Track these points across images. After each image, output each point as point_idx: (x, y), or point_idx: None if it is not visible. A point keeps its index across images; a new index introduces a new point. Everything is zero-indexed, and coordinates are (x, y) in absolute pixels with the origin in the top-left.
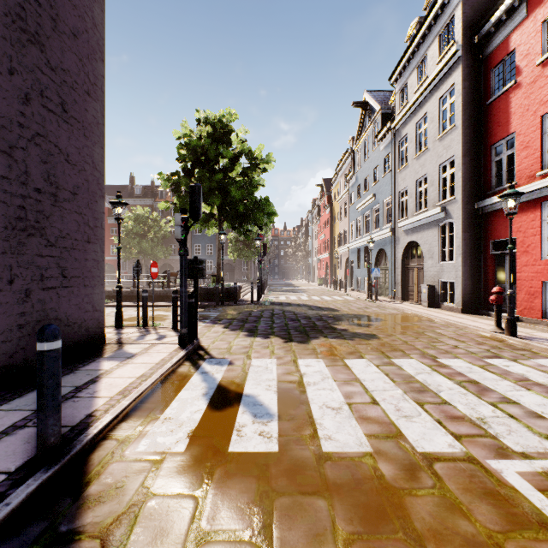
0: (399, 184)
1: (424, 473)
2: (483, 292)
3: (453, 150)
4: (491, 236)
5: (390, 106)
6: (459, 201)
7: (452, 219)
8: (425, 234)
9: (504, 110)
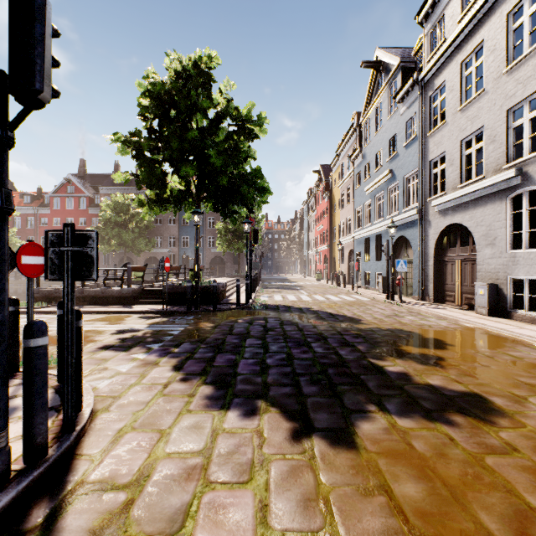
0: (430, 151)
1: None
2: None
3: None
4: None
5: (413, 58)
6: None
7: None
8: (478, 212)
9: None
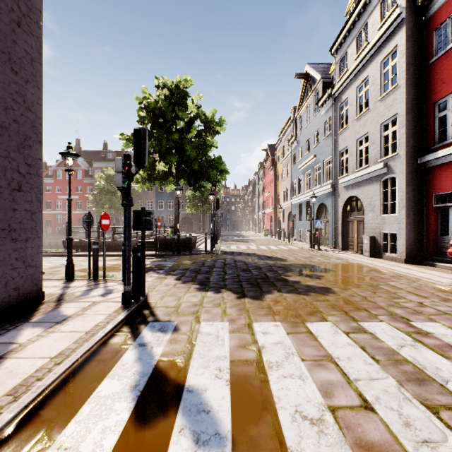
0: (339, 144)
1: None
2: (425, 243)
3: (395, 108)
4: (434, 190)
5: (330, 76)
6: (402, 157)
7: (394, 174)
8: (365, 189)
9: (449, 66)
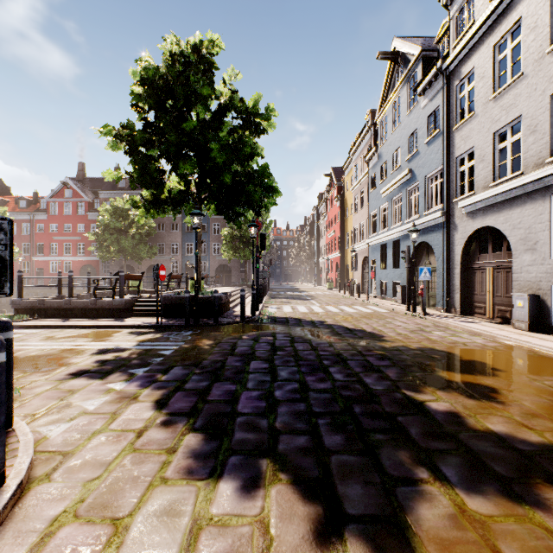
0: (456, 147)
1: None
2: None
3: None
4: None
5: (435, 46)
6: None
7: None
8: (515, 213)
9: None
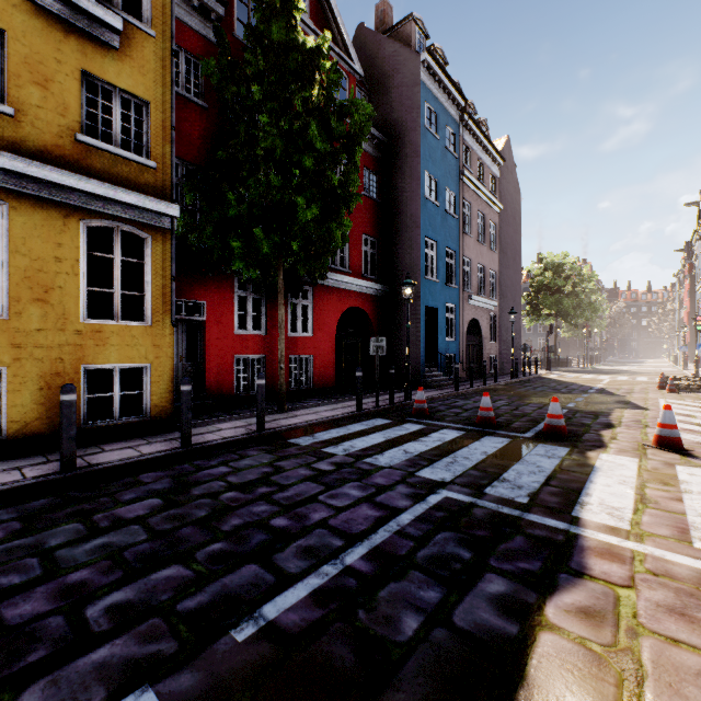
0: None
1: (594, 378)
2: None
3: None
4: None
5: None
6: None
7: None
8: None
9: None
